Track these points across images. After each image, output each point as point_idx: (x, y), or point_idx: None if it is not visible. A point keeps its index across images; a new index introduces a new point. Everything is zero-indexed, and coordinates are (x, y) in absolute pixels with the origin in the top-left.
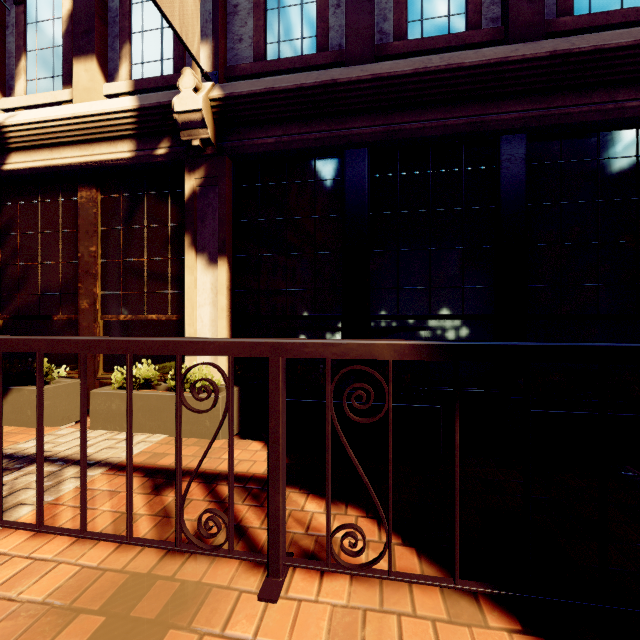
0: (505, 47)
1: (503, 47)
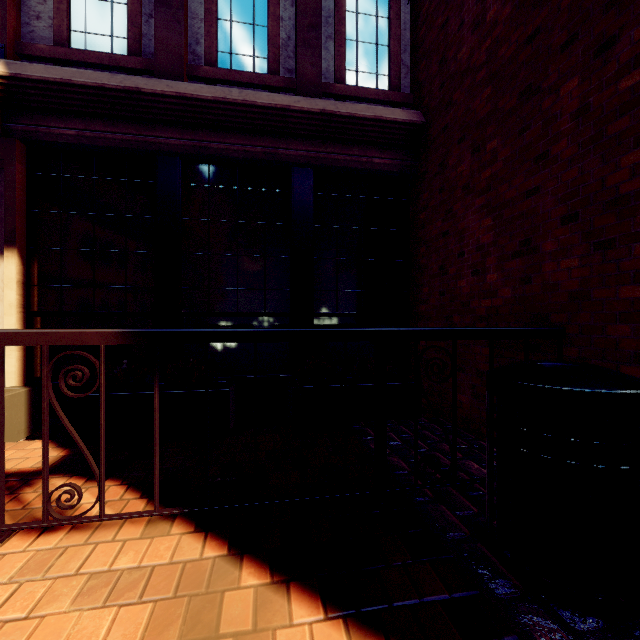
0: (291, 97)
1: (290, 96)
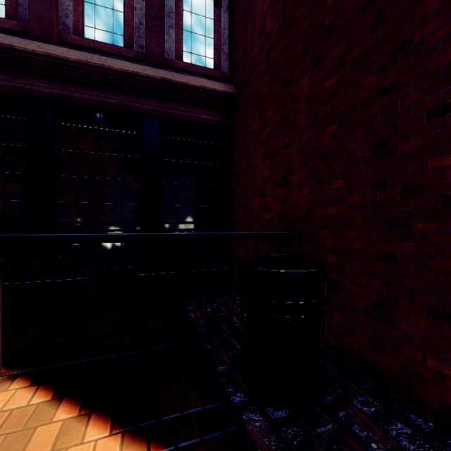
0: (140, 66)
1: (139, 65)
